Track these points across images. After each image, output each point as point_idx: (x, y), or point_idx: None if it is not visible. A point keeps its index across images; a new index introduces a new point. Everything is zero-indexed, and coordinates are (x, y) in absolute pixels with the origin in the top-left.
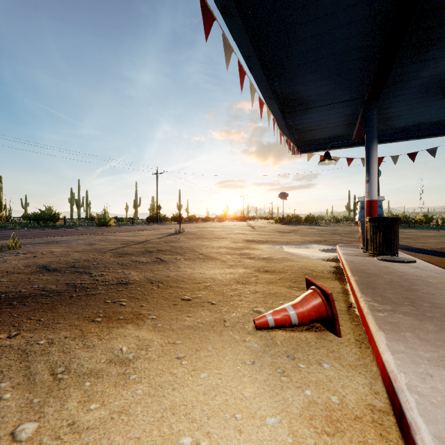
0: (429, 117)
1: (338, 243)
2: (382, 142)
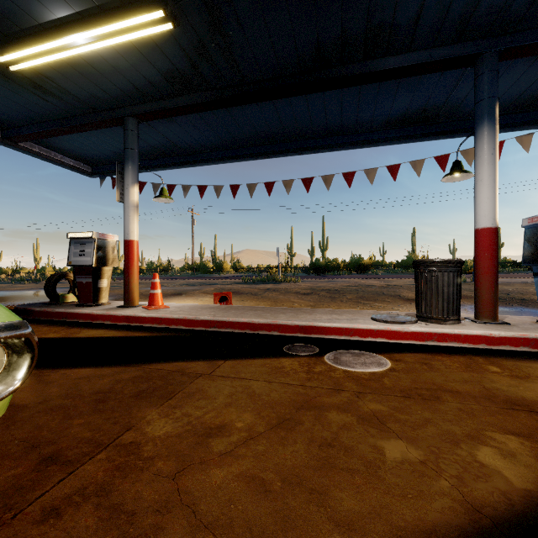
0: None
1: None
2: None
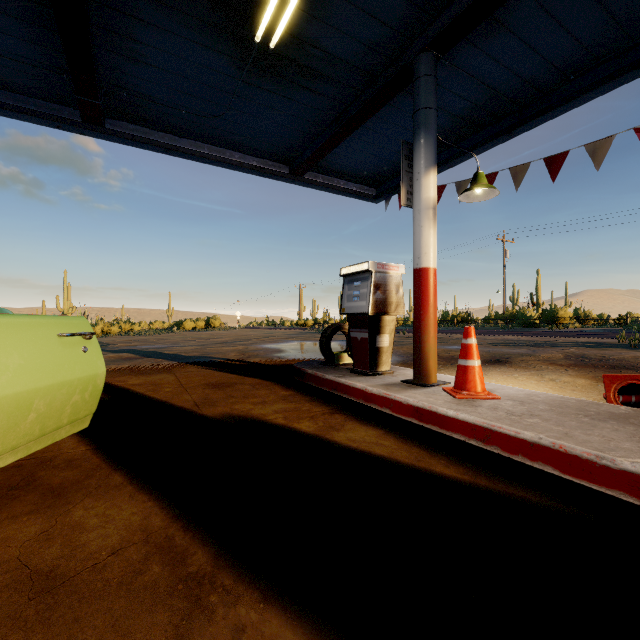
0: None
1: None
2: None
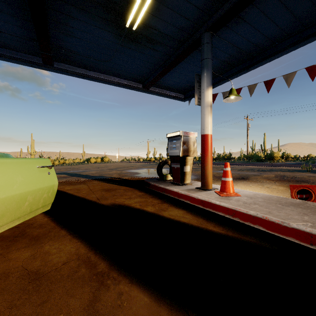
0: None
1: None
2: None
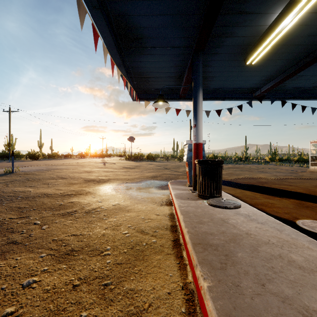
0: (230, 83)
1: (169, 177)
2: None
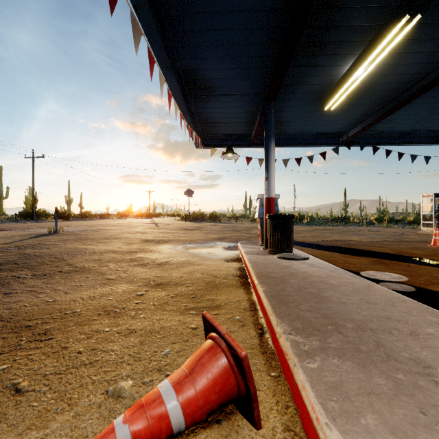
0: (310, 128)
1: (239, 239)
2: (275, 146)
